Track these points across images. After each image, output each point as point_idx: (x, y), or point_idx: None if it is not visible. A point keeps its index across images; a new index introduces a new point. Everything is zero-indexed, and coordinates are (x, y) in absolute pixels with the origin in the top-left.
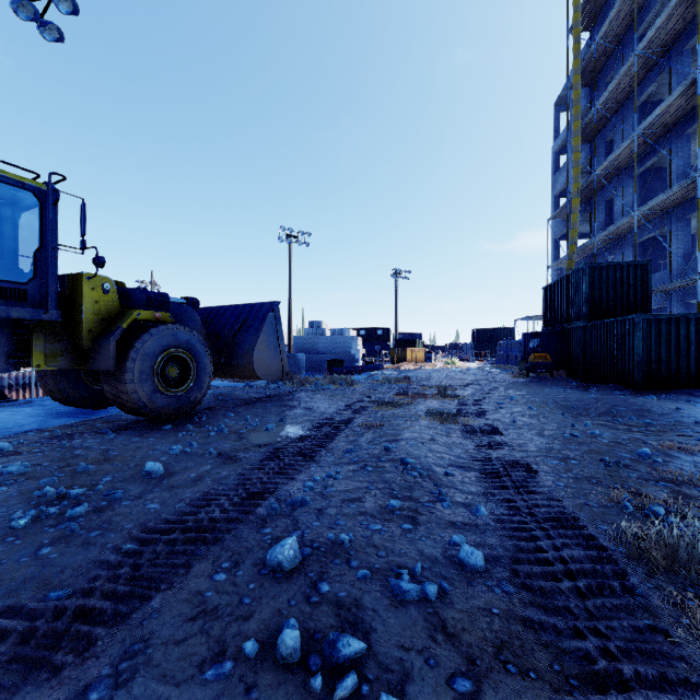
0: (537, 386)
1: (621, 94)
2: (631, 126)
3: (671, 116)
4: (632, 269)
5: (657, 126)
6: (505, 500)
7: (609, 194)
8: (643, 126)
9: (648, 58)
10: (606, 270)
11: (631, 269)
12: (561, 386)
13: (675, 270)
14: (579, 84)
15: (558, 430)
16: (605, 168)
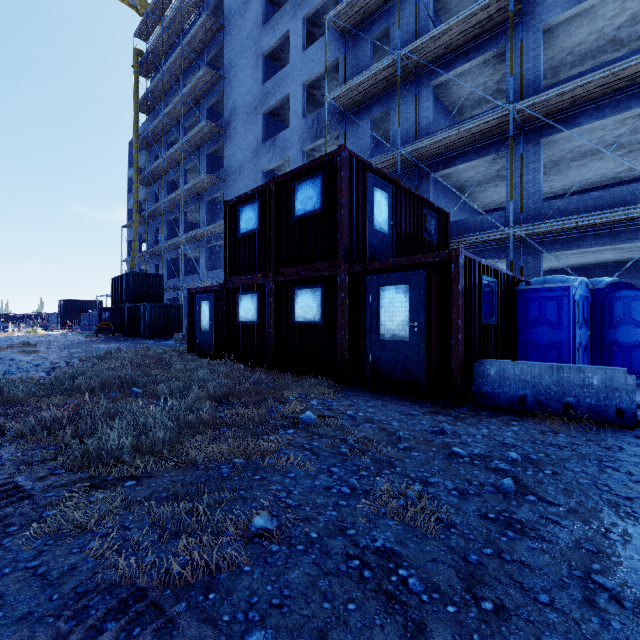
0: (100, 341)
1: (161, 171)
2: (166, 191)
3: (178, 200)
4: (155, 278)
5: (173, 202)
6: (53, 361)
7: (157, 225)
8: (166, 200)
9: (170, 162)
10: (142, 276)
11: (155, 277)
12: (115, 340)
13: (182, 279)
14: (138, 151)
15: (88, 351)
16: (152, 211)
